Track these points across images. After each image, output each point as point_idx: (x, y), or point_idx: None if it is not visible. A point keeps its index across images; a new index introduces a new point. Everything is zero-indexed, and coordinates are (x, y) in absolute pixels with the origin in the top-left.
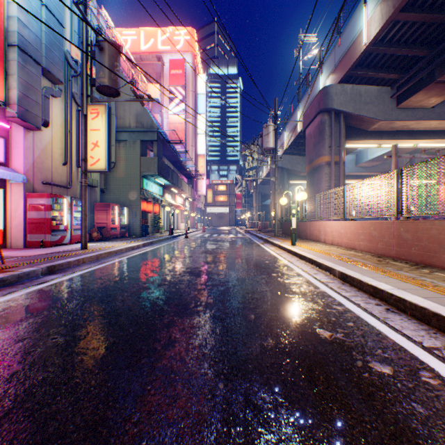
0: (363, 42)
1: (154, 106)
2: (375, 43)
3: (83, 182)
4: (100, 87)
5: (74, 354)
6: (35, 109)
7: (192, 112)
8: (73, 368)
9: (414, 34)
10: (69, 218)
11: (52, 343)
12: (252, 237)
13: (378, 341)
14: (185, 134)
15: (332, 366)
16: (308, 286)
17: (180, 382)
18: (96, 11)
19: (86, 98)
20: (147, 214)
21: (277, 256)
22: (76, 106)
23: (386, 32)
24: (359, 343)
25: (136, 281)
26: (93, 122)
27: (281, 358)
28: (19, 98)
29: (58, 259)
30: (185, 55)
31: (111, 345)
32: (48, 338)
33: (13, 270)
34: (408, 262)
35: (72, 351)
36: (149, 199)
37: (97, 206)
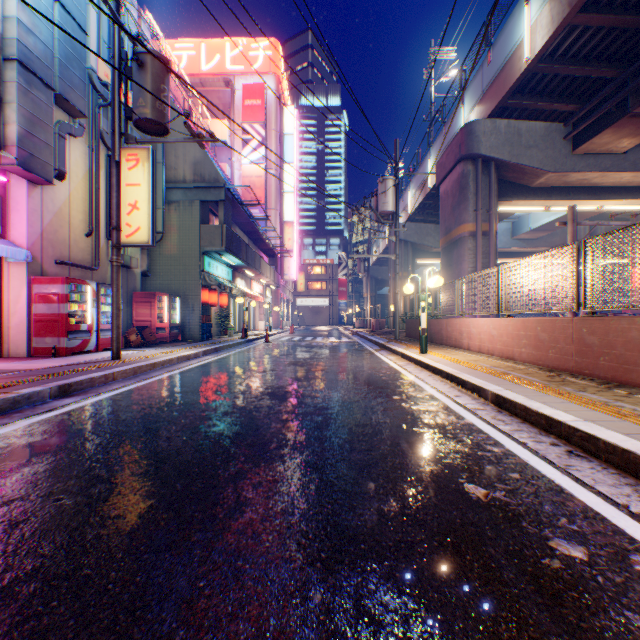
0: (524, 56)
1: (220, 152)
2: (542, 59)
3: (114, 261)
4: (139, 122)
5: (86, 527)
6: (43, 154)
7: (276, 161)
8: (83, 551)
9: (599, 45)
10: (95, 314)
11: (54, 508)
12: (362, 341)
13: (560, 503)
14: (265, 192)
15: (491, 546)
16: (447, 415)
17: (251, 574)
18: (137, 13)
19: (119, 137)
20: (209, 308)
21: (400, 370)
22: (106, 150)
23: (558, 42)
24: (532, 508)
25: (191, 407)
26: (130, 173)
27: (411, 532)
28: (21, 137)
29: (76, 375)
30: (266, 78)
31: (146, 510)
32: (48, 500)
33: (7, 391)
34: (594, 379)
35: (84, 521)
36: (213, 287)
37: (137, 297)
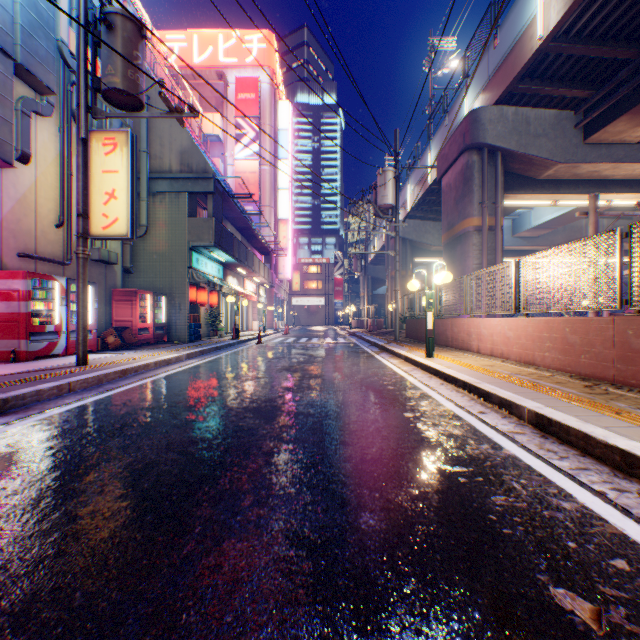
0: (537, 34)
1: (212, 147)
2: (556, 37)
3: (79, 252)
4: (109, 93)
5: None
6: (1, 130)
7: (271, 157)
8: None
9: (618, 22)
10: (64, 313)
11: None
12: (359, 342)
13: None
14: (259, 189)
15: None
16: (479, 442)
17: None
18: None
19: (85, 110)
20: (199, 307)
21: (406, 377)
22: None
23: (574, 18)
24: None
25: (150, 431)
26: (107, 158)
27: None
28: None
29: (21, 386)
30: (260, 71)
31: None
32: None
33: None
34: None
35: None
36: (203, 285)
37: (117, 295)
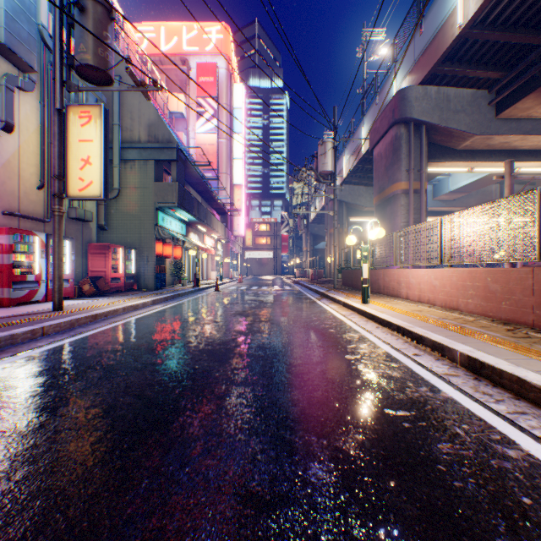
0: (457, 22)
1: (177, 123)
2: (474, 25)
3: (55, 210)
4: (81, 69)
5: None
6: None
7: (227, 131)
8: None
9: (528, 12)
10: (44, 264)
11: None
12: (303, 290)
13: None
14: (217, 159)
15: None
16: (417, 384)
17: None
18: None
19: (60, 84)
20: (164, 259)
21: (345, 321)
22: None
23: (490, 7)
24: None
25: (111, 374)
26: (83, 129)
27: None
28: None
29: None
30: (218, 58)
31: None
32: None
33: None
34: None
35: None
36: (168, 240)
37: (92, 248)
